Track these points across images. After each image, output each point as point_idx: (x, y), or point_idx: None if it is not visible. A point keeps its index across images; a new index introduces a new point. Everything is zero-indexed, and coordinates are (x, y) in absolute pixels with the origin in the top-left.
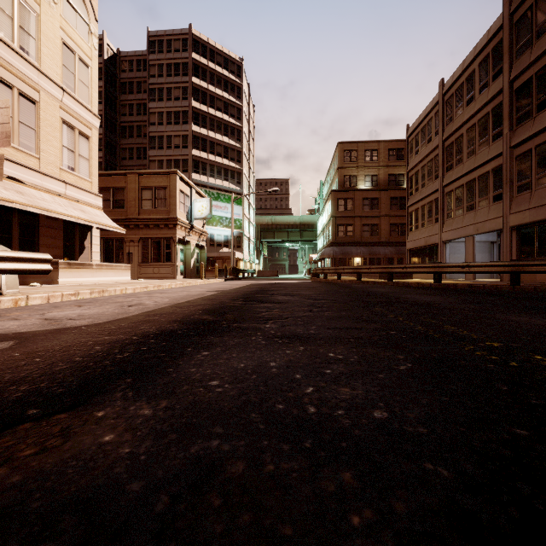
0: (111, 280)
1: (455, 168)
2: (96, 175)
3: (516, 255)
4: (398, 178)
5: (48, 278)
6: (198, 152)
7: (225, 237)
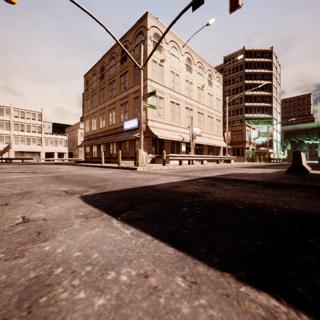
0: None
1: None
2: (221, 131)
3: None
4: None
5: (220, 161)
6: (247, 103)
7: (262, 142)
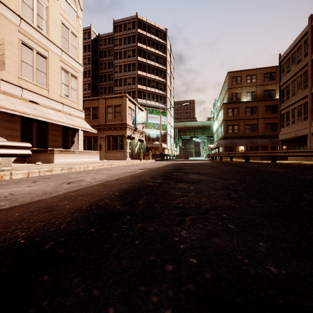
0: (86, 160)
1: None
2: (81, 99)
3: None
4: (271, 92)
5: (49, 159)
6: (141, 86)
7: (156, 135)
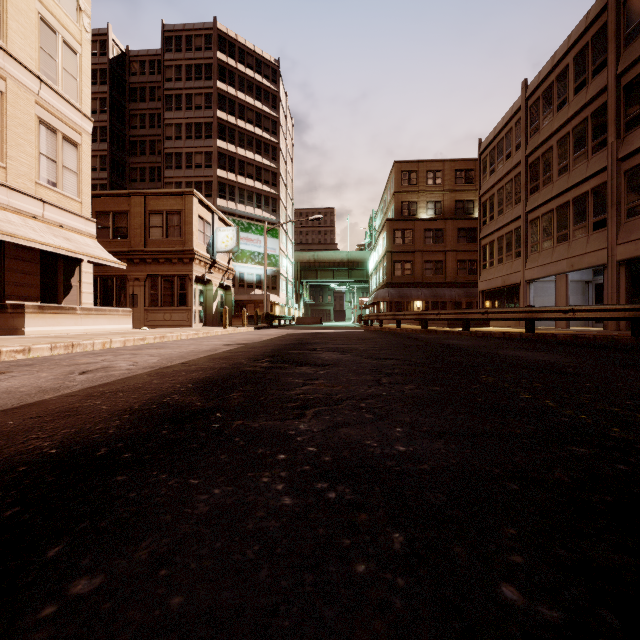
0: (103, 329)
1: (543, 189)
2: (88, 193)
3: (625, 297)
4: (467, 205)
5: (10, 327)
6: (224, 173)
7: (258, 277)
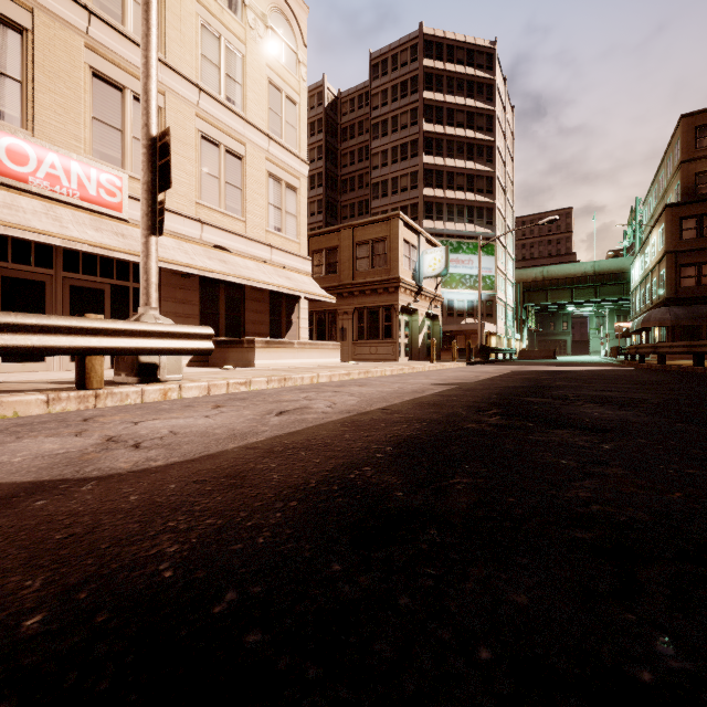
0: (315, 362)
1: None
2: (305, 234)
3: None
4: None
5: (246, 360)
6: (431, 190)
7: (469, 303)
